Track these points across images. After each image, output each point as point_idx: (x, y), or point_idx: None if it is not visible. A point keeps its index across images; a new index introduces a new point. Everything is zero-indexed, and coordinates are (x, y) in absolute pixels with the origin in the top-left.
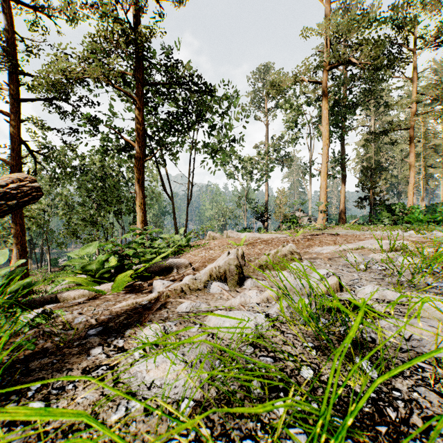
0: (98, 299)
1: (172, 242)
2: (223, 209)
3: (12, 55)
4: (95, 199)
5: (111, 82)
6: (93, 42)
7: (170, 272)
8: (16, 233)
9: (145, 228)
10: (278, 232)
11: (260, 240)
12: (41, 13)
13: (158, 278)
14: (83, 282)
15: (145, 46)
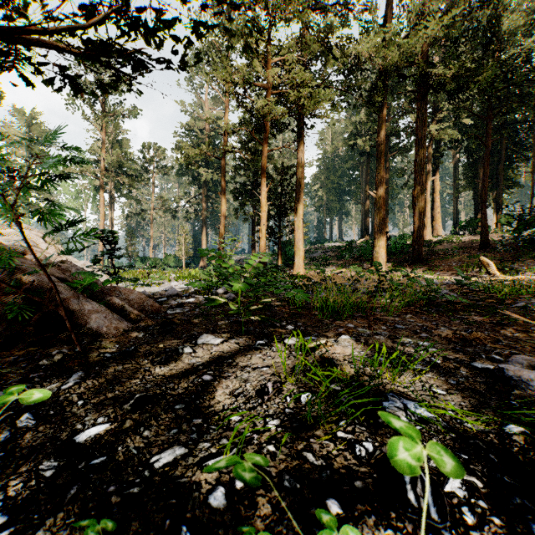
0: None
1: None
2: None
3: None
4: None
5: None
6: None
7: None
8: None
9: None
10: None
11: None
12: None
13: None
14: None
15: None
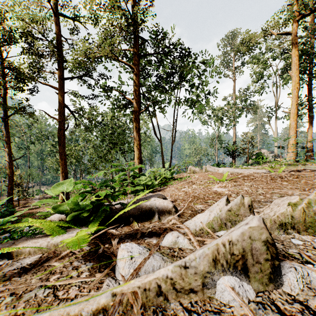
0: (44, 266)
1: (158, 175)
2: (199, 148)
3: (59, 50)
4: (108, 142)
5: (116, 57)
6: (105, 30)
7: (151, 216)
8: (61, 165)
9: (140, 163)
10: (251, 167)
11: (241, 175)
12: (76, 20)
13: (136, 225)
14: (48, 228)
15: (139, 25)
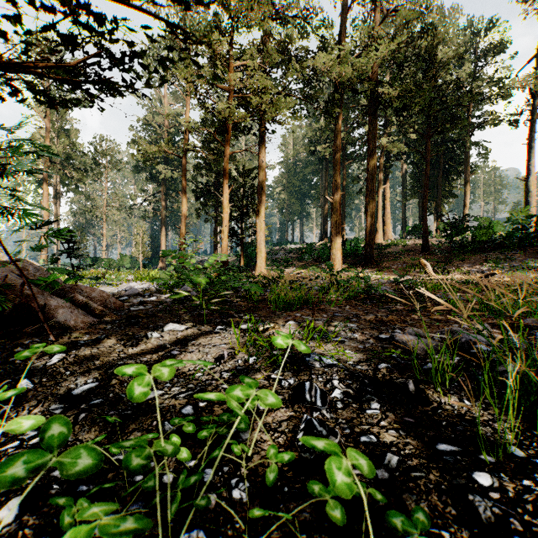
0: None
1: None
2: None
3: None
4: None
5: None
6: None
7: None
8: None
9: None
10: None
11: None
12: None
13: None
14: None
15: None
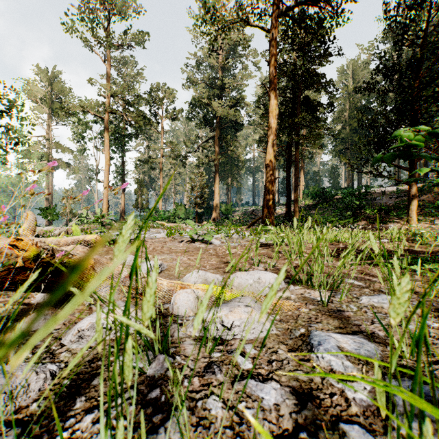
0: None
1: None
2: None
3: None
4: None
5: None
6: None
7: None
8: None
9: None
10: None
11: None
12: None
13: None
14: None
15: None
